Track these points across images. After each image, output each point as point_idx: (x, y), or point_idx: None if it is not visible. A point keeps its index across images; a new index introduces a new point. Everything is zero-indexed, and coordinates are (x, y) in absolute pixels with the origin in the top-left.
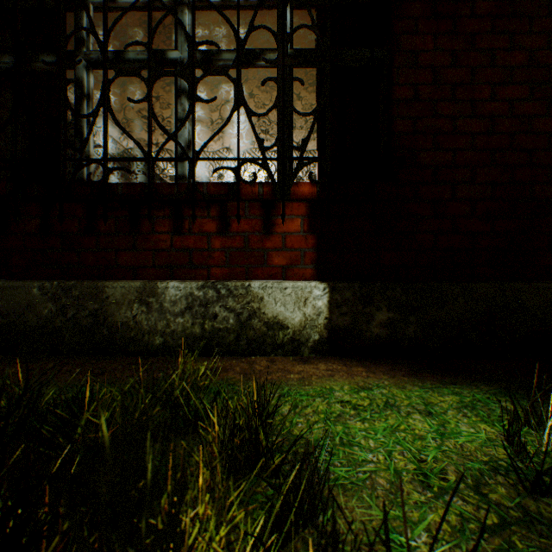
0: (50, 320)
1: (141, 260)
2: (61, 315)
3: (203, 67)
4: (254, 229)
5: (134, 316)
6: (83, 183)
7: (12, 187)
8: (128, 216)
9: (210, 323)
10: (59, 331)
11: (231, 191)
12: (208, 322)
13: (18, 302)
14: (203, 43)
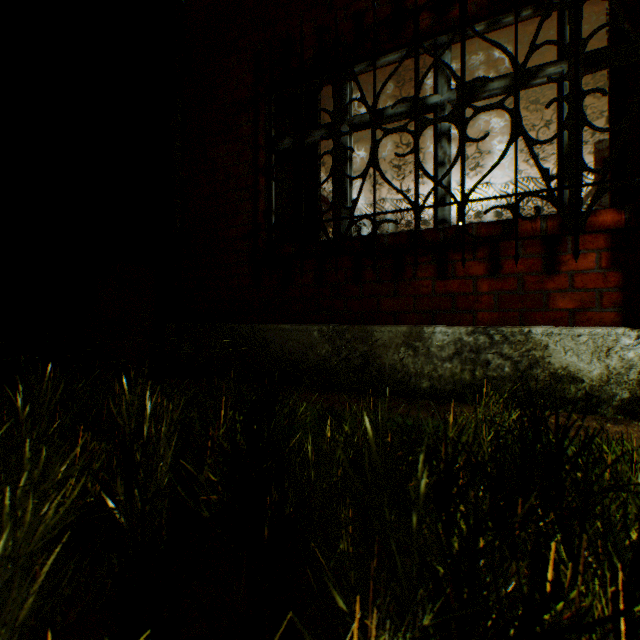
0: (326, 359)
1: (401, 305)
2: (335, 355)
3: (472, 106)
4: (530, 269)
5: (400, 359)
6: (351, 238)
7: (295, 247)
8: (388, 265)
9: (480, 370)
10: (334, 369)
11: (506, 231)
12: (478, 369)
13: (302, 342)
14: (472, 81)
